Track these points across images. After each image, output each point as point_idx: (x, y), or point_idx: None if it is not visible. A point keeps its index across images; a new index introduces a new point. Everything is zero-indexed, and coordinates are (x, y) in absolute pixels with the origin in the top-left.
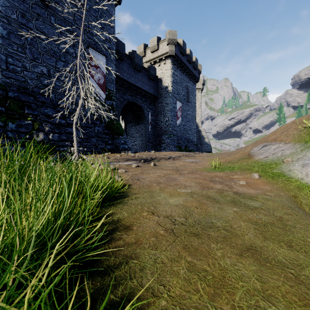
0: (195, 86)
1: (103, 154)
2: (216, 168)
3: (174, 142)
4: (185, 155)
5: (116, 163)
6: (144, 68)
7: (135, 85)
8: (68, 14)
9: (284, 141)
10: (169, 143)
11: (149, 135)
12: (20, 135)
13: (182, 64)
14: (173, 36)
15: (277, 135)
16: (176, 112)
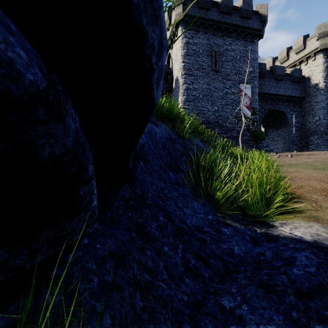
0: None
1: None
2: None
3: (327, 142)
4: None
5: None
6: (286, 74)
7: (276, 94)
8: (227, 70)
9: None
10: (320, 143)
11: (293, 138)
12: None
13: None
14: (326, 28)
15: None
16: None
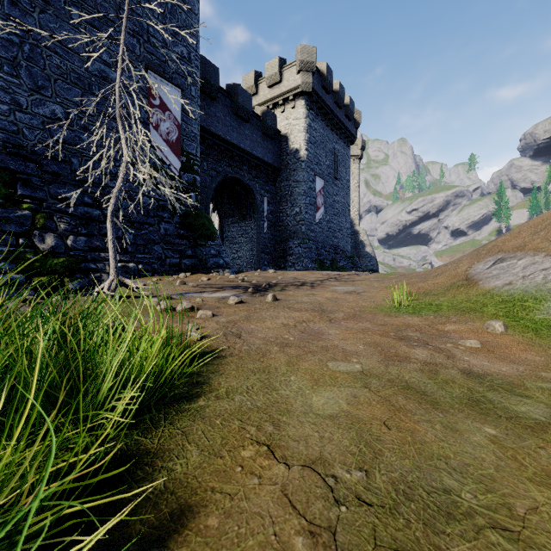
0: (349, 150)
1: (176, 275)
2: (401, 306)
3: (311, 253)
4: (333, 278)
5: (198, 296)
6: (255, 115)
7: (239, 146)
8: (107, 5)
9: (543, 251)
10: (302, 254)
11: (265, 240)
12: (5, 239)
13: (325, 109)
14: (309, 55)
15: (525, 238)
16: (314, 198)
